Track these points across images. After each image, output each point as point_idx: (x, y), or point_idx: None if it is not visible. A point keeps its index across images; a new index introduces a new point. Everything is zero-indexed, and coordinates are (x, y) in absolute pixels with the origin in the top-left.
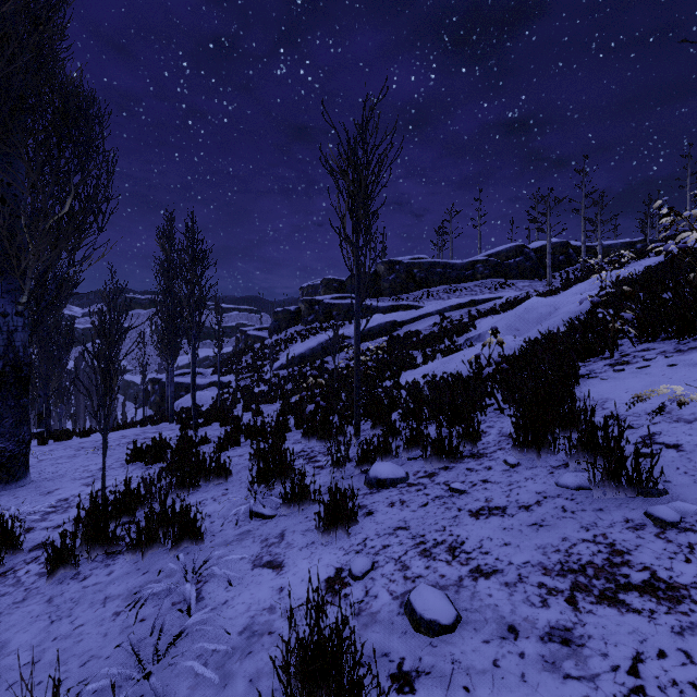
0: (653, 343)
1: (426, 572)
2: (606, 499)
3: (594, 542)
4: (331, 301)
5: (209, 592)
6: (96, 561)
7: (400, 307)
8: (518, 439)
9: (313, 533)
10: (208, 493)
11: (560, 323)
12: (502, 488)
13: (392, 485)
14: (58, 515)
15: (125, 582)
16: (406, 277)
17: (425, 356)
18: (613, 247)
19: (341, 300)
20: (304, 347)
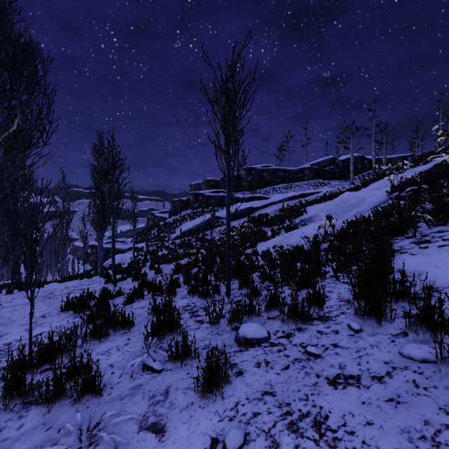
0: (445, 226)
1: None
2: None
3: None
4: (210, 194)
5: None
6: (13, 411)
7: (255, 198)
8: (360, 308)
9: (192, 391)
10: (114, 343)
11: (366, 210)
12: (352, 354)
13: (257, 344)
14: None
15: (30, 439)
16: (259, 178)
17: (273, 232)
18: (393, 159)
19: (216, 193)
20: (192, 225)
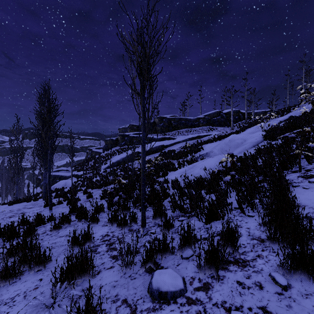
0: None
1: None
2: None
3: None
4: (133, 135)
5: None
6: None
7: (165, 138)
8: (284, 258)
9: None
10: (24, 285)
11: (248, 148)
12: None
13: (173, 299)
14: None
15: None
16: (168, 124)
17: (179, 164)
18: (258, 113)
19: (137, 134)
20: (119, 157)
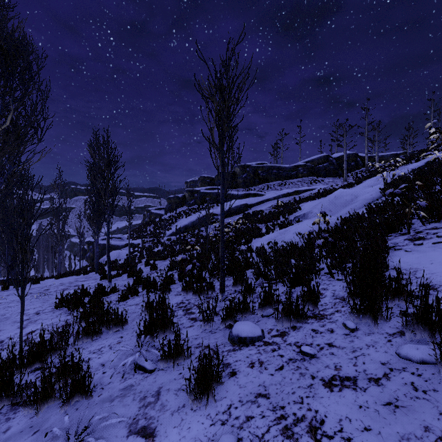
0: (439, 223)
1: None
2: None
3: None
4: (205, 191)
5: None
6: (0, 413)
7: (250, 195)
8: (355, 306)
9: (184, 393)
10: (107, 341)
11: (359, 207)
12: (348, 354)
13: (251, 343)
14: None
15: None
16: (254, 175)
17: (267, 228)
18: (385, 157)
19: (211, 190)
20: (187, 221)
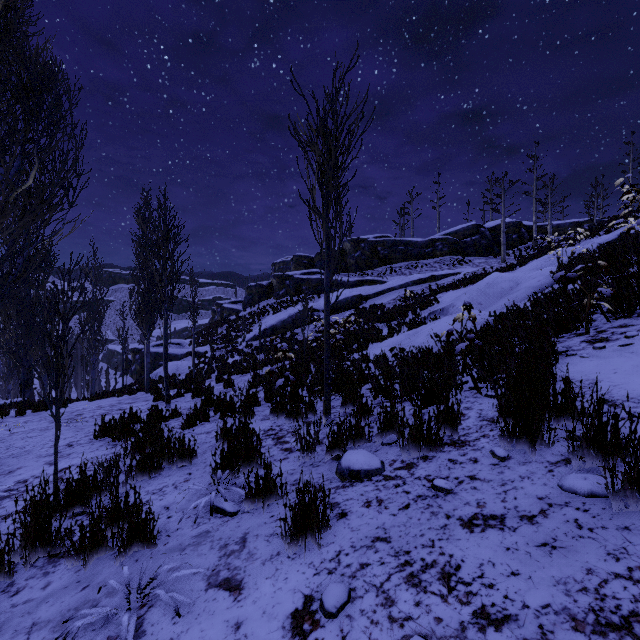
0: (630, 319)
1: (416, 611)
2: (629, 512)
3: (631, 580)
4: (301, 276)
5: (152, 624)
6: (35, 567)
7: (365, 282)
8: (507, 428)
9: (278, 539)
10: (170, 478)
11: (522, 298)
12: (495, 488)
13: (367, 477)
14: (11, 501)
15: (60, 600)
16: (371, 254)
17: (390, 329)
18: (562, 227)
19: (310, 275)
20: (275, 320)
